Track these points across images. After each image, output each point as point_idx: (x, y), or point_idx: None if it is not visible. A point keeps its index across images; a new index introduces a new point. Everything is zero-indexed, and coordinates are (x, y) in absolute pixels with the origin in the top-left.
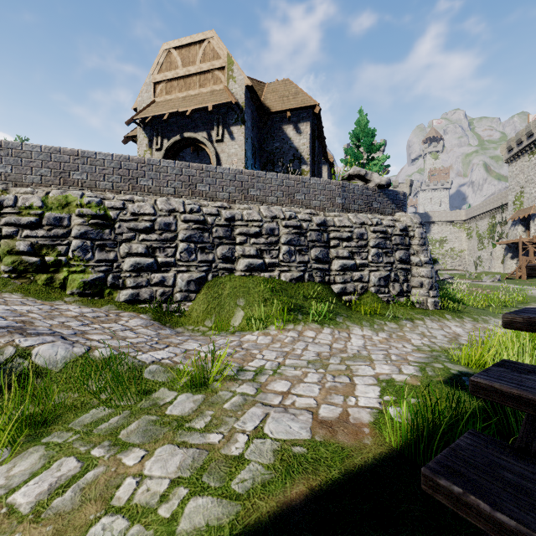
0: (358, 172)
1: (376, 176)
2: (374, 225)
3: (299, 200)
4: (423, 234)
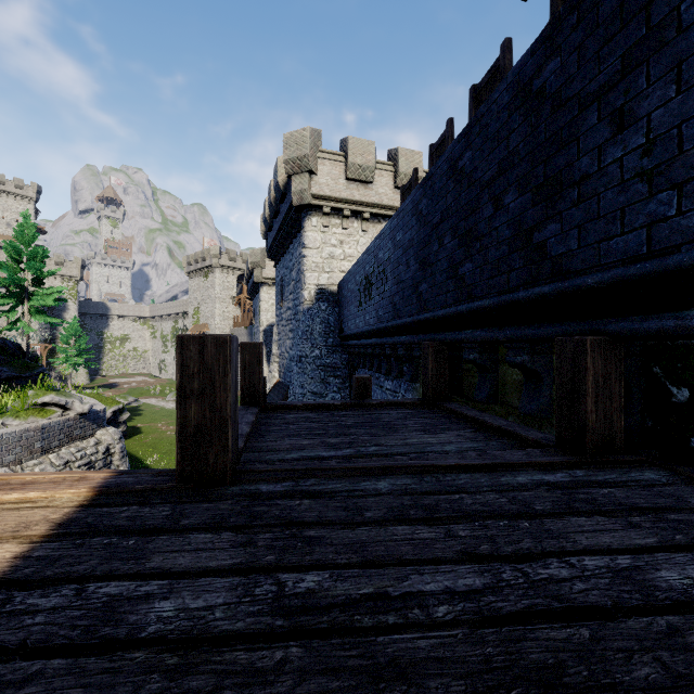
0: (58, 402)
1: (78, 404)
2: (79, 460)
3: None
4: (123, 448)
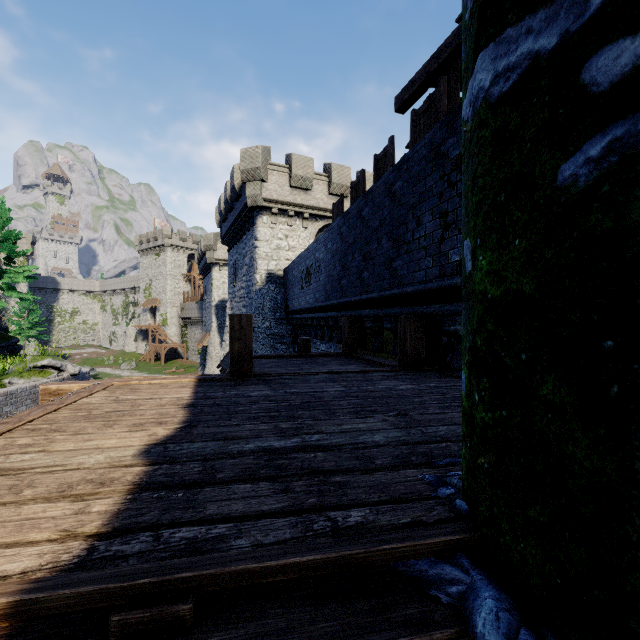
0: (54, 365)
1: (71, 367)
2: None
3: (8, 412)
4: None
